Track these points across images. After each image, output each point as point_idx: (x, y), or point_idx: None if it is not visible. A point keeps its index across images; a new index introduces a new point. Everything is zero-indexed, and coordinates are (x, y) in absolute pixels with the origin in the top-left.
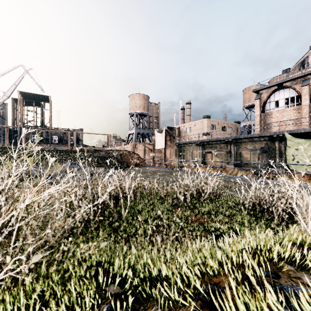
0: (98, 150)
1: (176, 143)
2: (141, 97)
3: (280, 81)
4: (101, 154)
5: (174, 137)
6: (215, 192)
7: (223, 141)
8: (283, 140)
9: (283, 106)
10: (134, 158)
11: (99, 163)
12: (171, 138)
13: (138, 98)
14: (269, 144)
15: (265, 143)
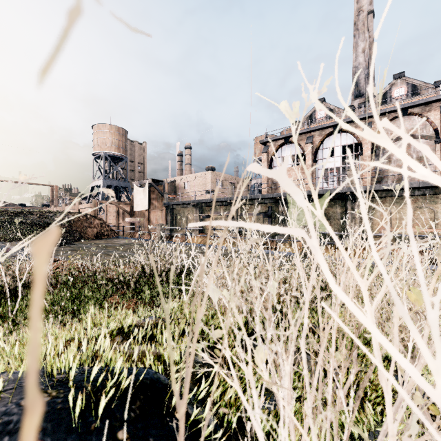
0: (24, 212)
1: (165, 203)
2: (114, 131)
3: (286, 134)
4: (29, 218)
5: (163, 194)
6: (178, 269)
7: (225, 203)
8: (285, 203)
9: (289, 163)
10: (94, 225)
11: (24, 233)
12: (158, 195)
13: (108, 132)
14: (274, 207)
15: (269, 206)
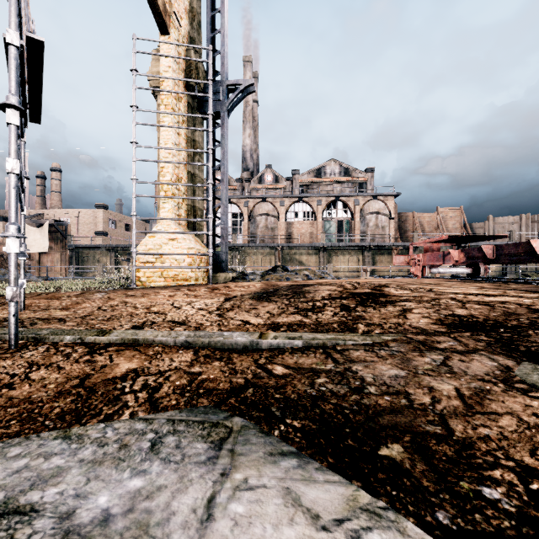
0: None
1: (70, 245)
2: None
3: None
4: None
5: (65, 236)
6: None
7: None
8: None
9: None
10: None
11: None
12: (56, 237)
13: None
14: None
15: None
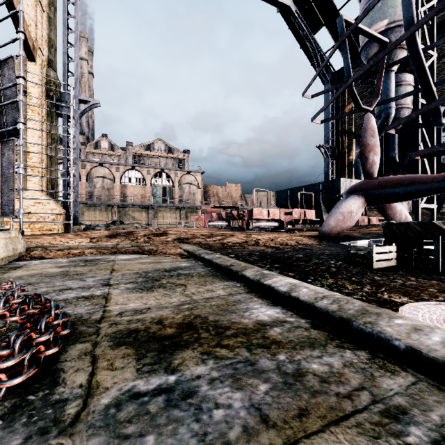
0: None
1: None
2: None
3: None
4: None
5: None
6: None
7: None
8: None
9: None
10: None
11: None
12: None
13: None
14: None
15: None
